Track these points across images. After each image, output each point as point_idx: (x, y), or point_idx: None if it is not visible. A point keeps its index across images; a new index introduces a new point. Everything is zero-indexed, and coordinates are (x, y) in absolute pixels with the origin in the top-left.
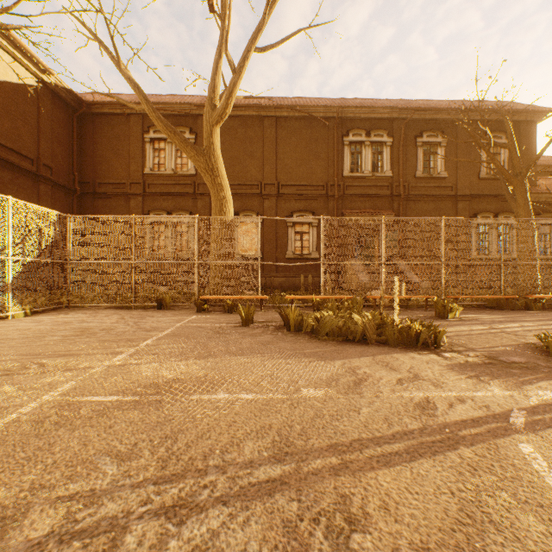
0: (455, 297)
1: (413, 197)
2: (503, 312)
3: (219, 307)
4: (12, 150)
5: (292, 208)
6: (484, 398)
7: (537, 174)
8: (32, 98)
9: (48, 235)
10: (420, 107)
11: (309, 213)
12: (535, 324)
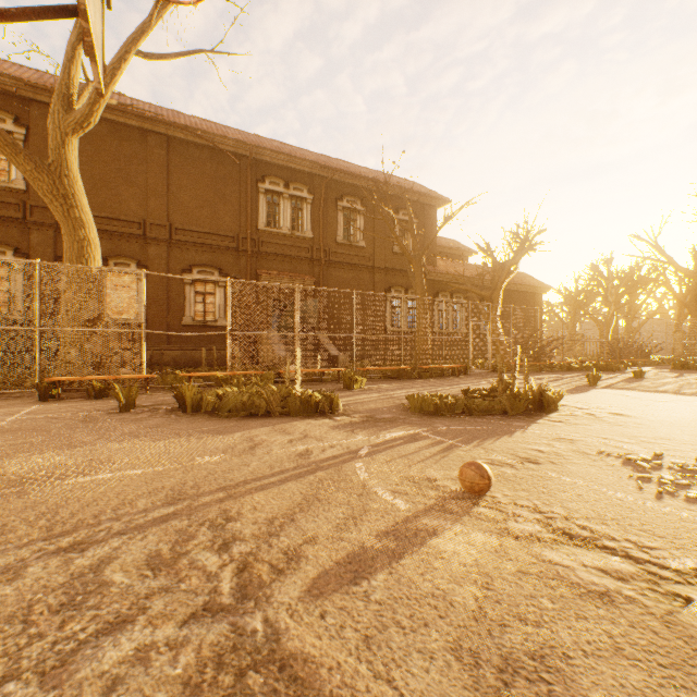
0: (364, 370)
1: (334, 264)
2: (401, 382)
3: (78, 392)
4: None
5: (192, 260)
6: (350, 443)
7: (441, 254)
8: None
9: None
10: (341, 169)
11: (215, 269)
12: (417, 390)
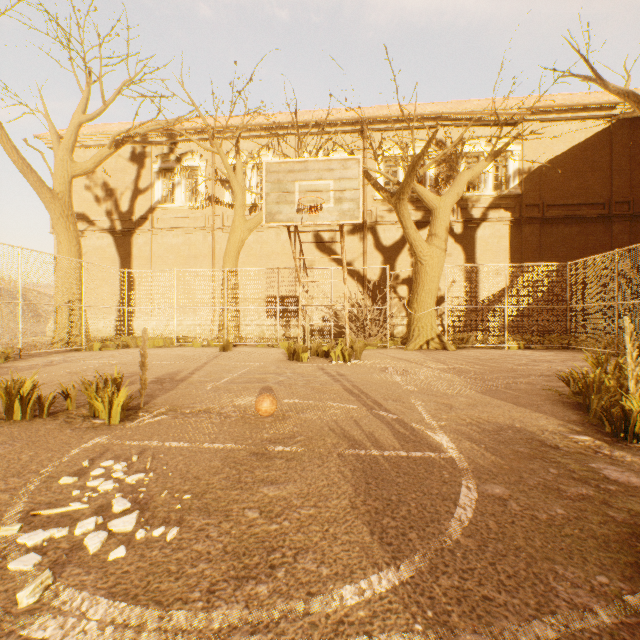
0: None
1: None
2: None
3: None
4: (578, 205)
5: None
6: (417, 415)
7: None
8: (601, 143)
9: (623, 275)
10: None
11: None
12: None
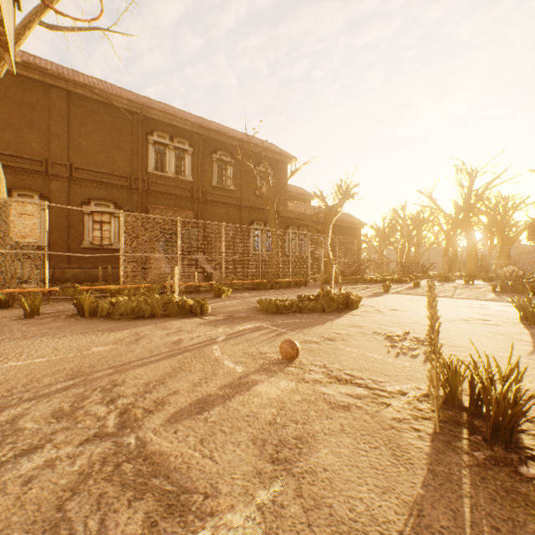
0: (231, 283)
1: (210, 202)
2: (258, 291)
3: None
4: None
5: (90, 195)
6: (212, 333)
7: (292, 198)
8: None
9: None
10: (215, 129)
11: (110, 203)
12: (268, 297)
